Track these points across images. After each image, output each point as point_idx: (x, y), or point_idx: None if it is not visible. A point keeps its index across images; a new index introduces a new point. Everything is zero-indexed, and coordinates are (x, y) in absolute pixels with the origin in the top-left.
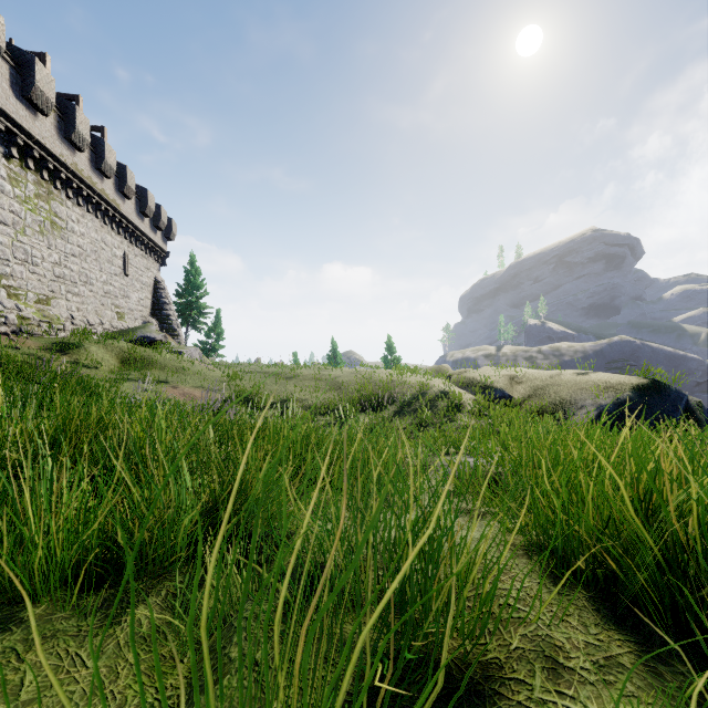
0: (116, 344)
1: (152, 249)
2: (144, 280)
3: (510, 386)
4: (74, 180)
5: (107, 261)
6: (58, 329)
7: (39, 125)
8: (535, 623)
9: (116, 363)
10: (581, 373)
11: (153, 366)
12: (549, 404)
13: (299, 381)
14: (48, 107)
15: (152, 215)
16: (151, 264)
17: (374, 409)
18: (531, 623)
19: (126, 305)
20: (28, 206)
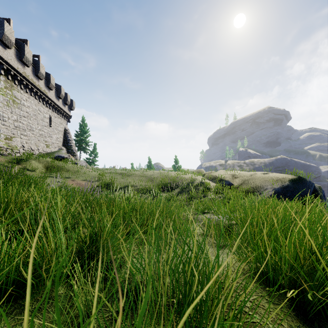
0: (45, 159)
1: (63, 114)
2: (59, 129)
3: (232, 179)
4: (24, 80)
5: (41, 119)
6: (16, 152)
7: (6, 53)
8: (263, 326)
9: (44, 168)
10: (265, 173)
11: (62, 170)
12: (250, 188)
13: (133, 177)
14: (11, 45)
15: (63, 98)
16: (62, 121)
17: (169, 190)
18: (261, 326)
19: (50, 141)
20: (1, 92)
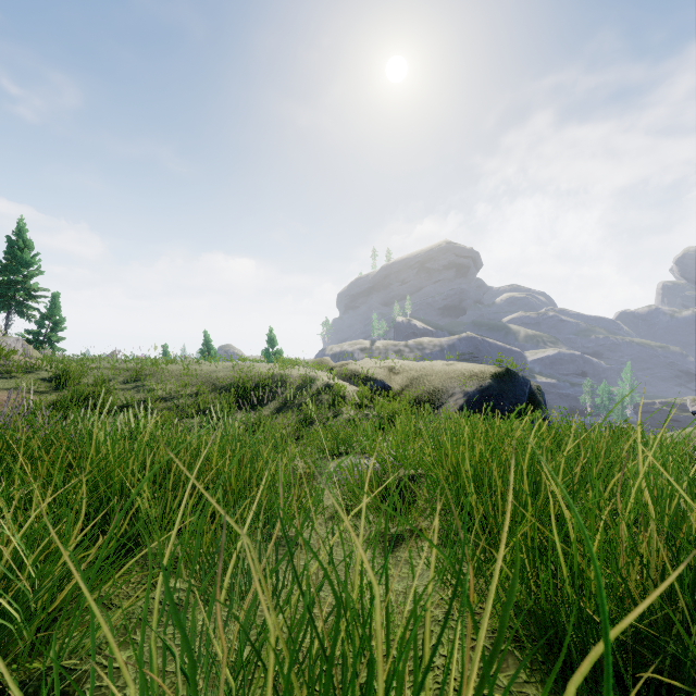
0: None
1: None
2: None
3: (389, 377)
4: None
5: None
6: None
7: None
8: None
9: None
10: (448, 363)
11: None
12: (424, 393)
13: (163, 377)
14: None
15: None
16: None
17: (253, 406)
18: None
19: None
20: None
